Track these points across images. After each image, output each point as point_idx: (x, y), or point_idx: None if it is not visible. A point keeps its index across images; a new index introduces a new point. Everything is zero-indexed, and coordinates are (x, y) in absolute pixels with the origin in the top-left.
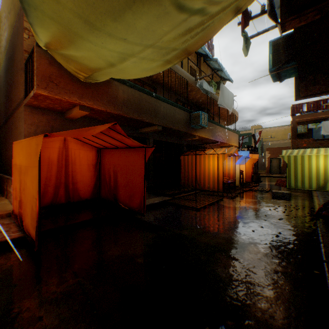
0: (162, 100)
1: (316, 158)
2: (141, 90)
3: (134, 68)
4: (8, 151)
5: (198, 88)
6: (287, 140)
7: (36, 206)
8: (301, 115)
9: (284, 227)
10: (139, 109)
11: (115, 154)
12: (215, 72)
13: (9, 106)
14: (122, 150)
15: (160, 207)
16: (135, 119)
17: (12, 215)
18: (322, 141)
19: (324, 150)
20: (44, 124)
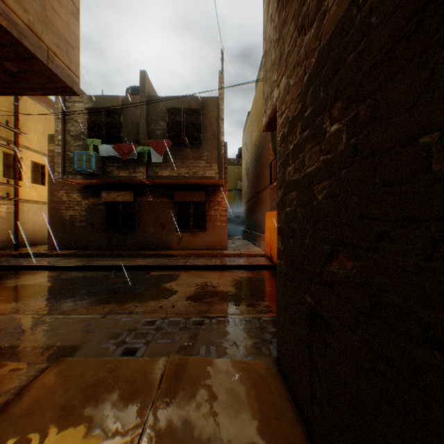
0: None
1: None
2: None
3: None
4: (257, 216)
5: None
6: None
7: None
8: None
9: None
10: None
11: None
12: None
13: (258, 185)
14: None
15: None
16: None
17: (264, 256)
18: None
19: None
20: None
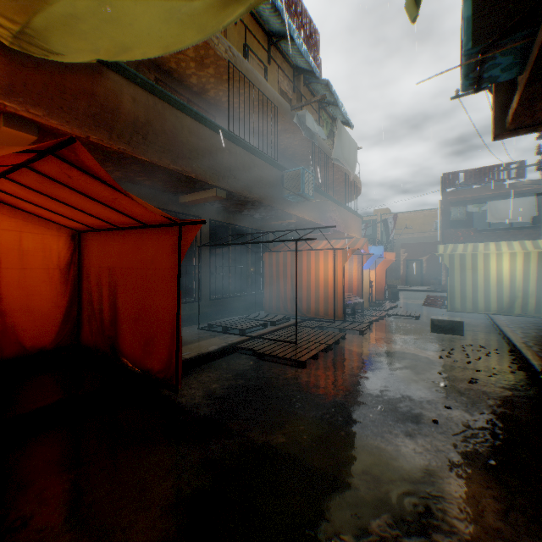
0: (227, 137)
1: (497, 259)
2: (180, 106)
3: (140, 1)
4: None
5: (297, 127)
6: (428, 232)
7: None
8: (457, 191)
9: (490, 404)
10: (174, 147)
11: (112, 243)
12: (323, 107)
13: None
14: (127, 233)
15: (221, 360)
16: (166, 167)
17: None
18: (489, 233)
19: (507, 246)
20: None
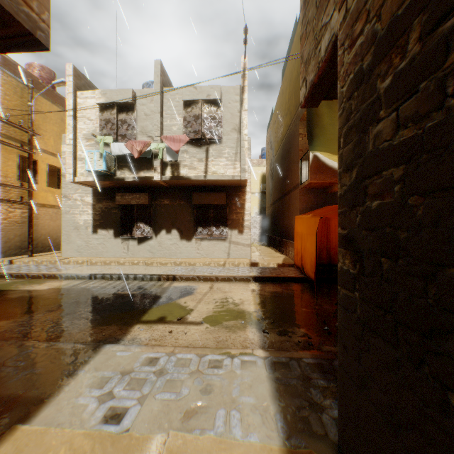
0: None
1: None
2: None
3: None
4: (284, 220)
5: None
6: None
7: (314, 258)
8: None
9: None
10: None
11: None
12: None
13: (284, 186)
14: None
15: None
16: None
17: (293, 266)
18: None
19: None
20: (311, 200)
